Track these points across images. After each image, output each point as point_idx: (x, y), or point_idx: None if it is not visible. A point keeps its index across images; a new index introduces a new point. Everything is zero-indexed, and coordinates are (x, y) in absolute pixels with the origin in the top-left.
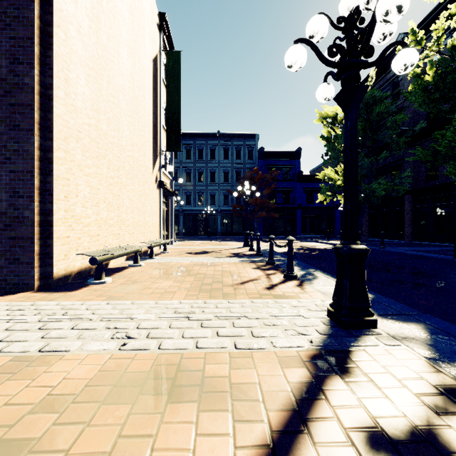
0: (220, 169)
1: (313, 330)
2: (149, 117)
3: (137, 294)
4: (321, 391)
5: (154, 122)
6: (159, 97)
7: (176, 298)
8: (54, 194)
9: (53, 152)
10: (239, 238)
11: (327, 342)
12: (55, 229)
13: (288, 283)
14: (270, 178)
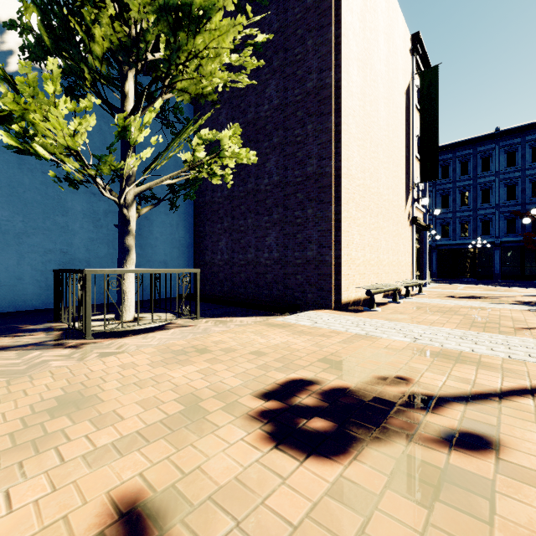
0: (499, 183)
1: None
2: (401, 154)
3: (408, 321)
4: None
5: (406, 157)
6: (411, 126)
7: (446, 327)
8: (342, 243)
9: (341, 214)
10: None
11: None
12: (342, 269)
13: None
14: None
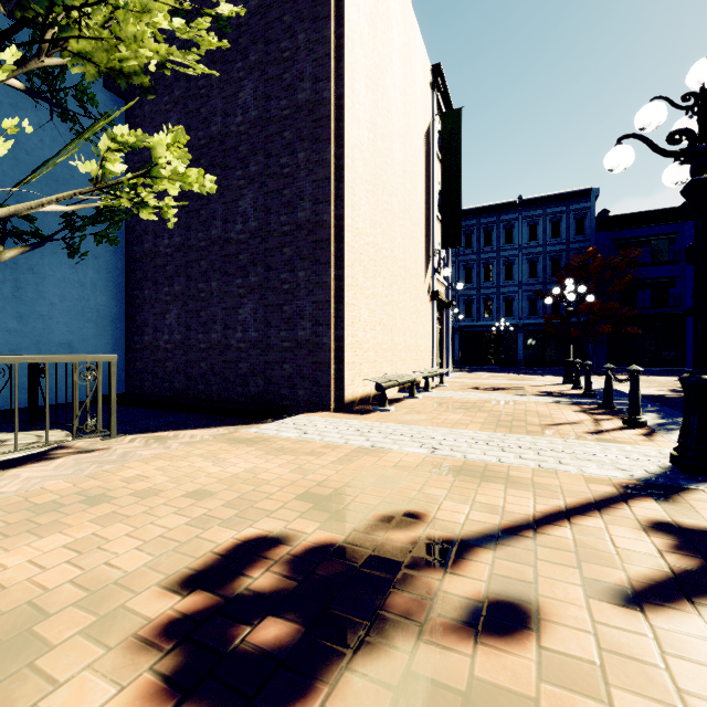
0: (522, 259)
1: (639, 469)
2: (421, 210)
3: (426, 423)
4: (625, 502)
5: (426, 215)
6: (432, 179)
7: (470, 430)
8: (345, 320)
9: (344, 281)
10: (558, 370)
11: (653, 478)
12: (345, 355)
13: (628, 430)
14: (622, 263)
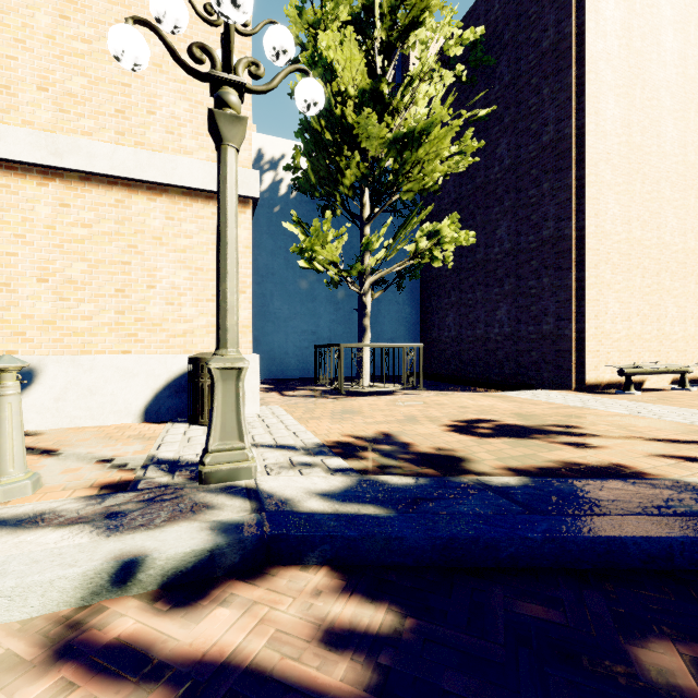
0: None
1: None
2: None
3: (662, 403)
4: None
5: None
6: None
7: None
8: (586, 315)
9: (585, 281)
10: None
11: None
12: (586, 344)
13: None
14: None
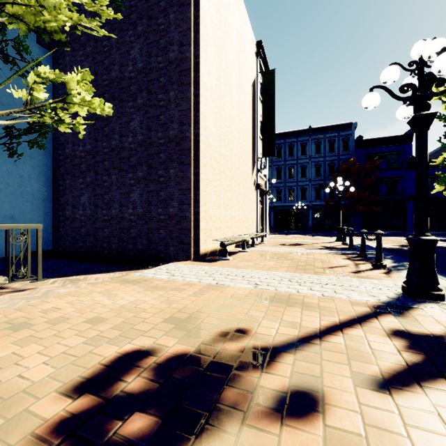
0: (311, 164)
1: (383, 295)
2: (249, 132)
3: (252, 267)
4: (376, 317)
5: (253, 136)
6: (256, 113)
7: (279, 271)
8: (200, 201)
9: (200, 176)
10: (332, 233)
11: (392, 301)
12: (200, 224)
13: (375, 270)
14: (370, 168)
